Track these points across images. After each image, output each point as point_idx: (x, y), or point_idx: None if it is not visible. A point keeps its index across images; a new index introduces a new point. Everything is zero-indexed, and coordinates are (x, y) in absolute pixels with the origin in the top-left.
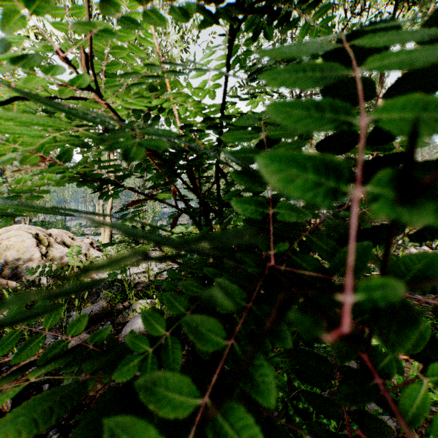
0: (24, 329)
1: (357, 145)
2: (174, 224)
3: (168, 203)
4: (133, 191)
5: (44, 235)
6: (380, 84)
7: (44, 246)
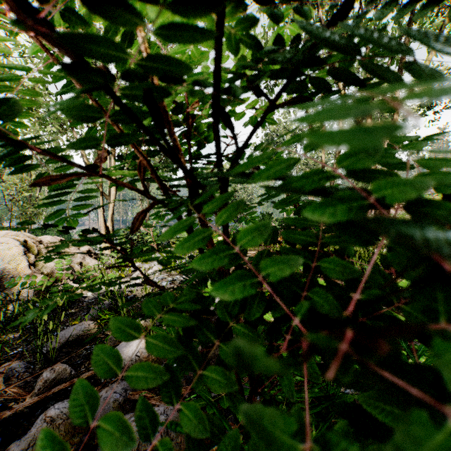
0: None
1: None
2: (137, 225)
3: (125, 185)
4: (48, 156)
5: (34, 242)
6: None
7: (34, 254)
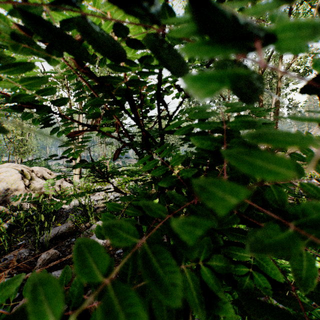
0: (5, 245)
1: (262, 105)
2: (117, 156)
3: (110, 135)
4: (74, 121)
5: (28, 171)
6: (279, 59)
7: (28, 179)
